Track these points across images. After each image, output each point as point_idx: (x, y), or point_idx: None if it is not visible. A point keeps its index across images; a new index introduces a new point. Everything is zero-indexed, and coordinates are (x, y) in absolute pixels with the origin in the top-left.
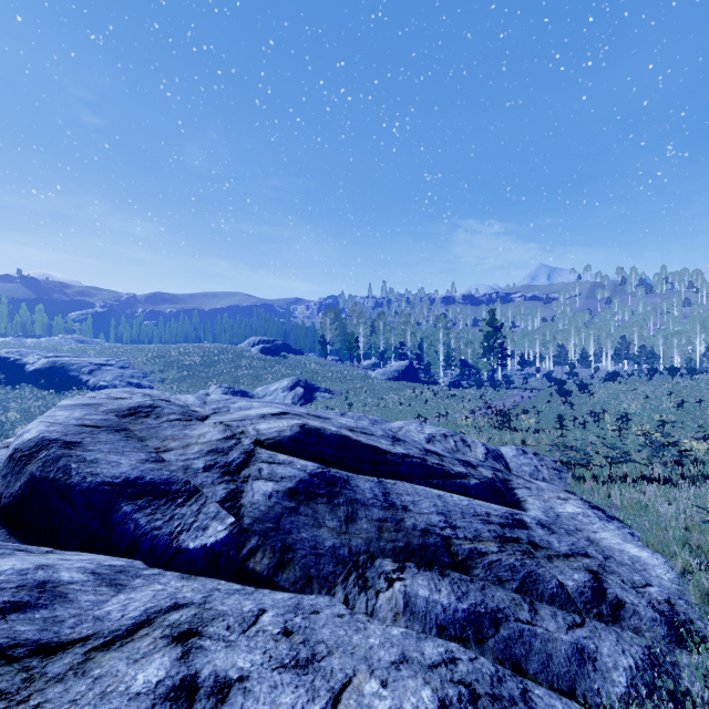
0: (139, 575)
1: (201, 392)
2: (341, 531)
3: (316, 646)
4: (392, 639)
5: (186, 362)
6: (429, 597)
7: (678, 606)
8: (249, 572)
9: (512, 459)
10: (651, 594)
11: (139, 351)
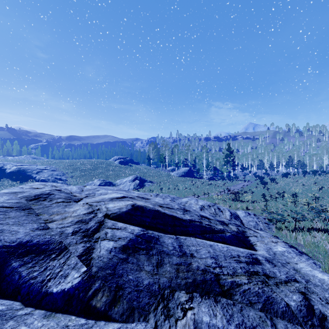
0: (13, 316)
1: (90, 182)
2: (154, 273)
3: None
4: None
5: (83, 168)
6: (209, 322)
7: None
8: (92, 308)
9: (243, 218)
10: None
11: (61, 163)
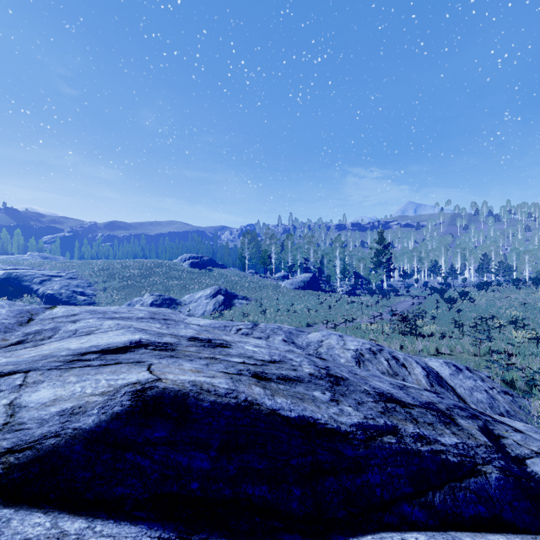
0: None
1: (135, 299)
2: None
3: None
4: None
5: (126, 274)
6: None
7: None
8: None
9: (453, 380)
10: None
11: (87, 265)
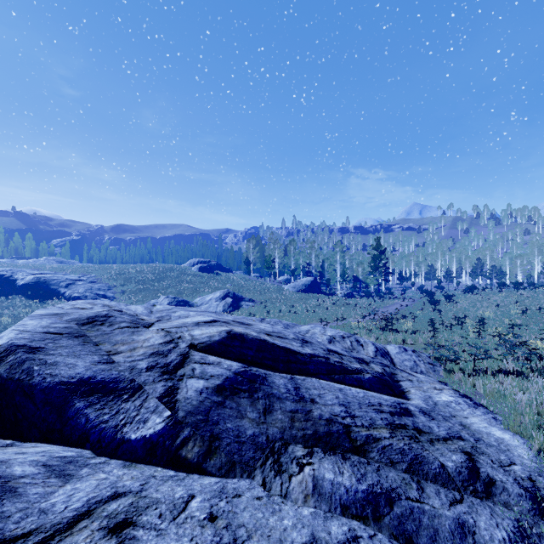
0: (86, 464)
1: (152, 301)
2: (260, 421)
3: (237, 530)
4: (303, 520)
5: (141, 278)
6: (334, 480)
7: (538, 482)
8: (182, 459)
9: (396, 355)
10: (516, 472)
11: (104, 270)
